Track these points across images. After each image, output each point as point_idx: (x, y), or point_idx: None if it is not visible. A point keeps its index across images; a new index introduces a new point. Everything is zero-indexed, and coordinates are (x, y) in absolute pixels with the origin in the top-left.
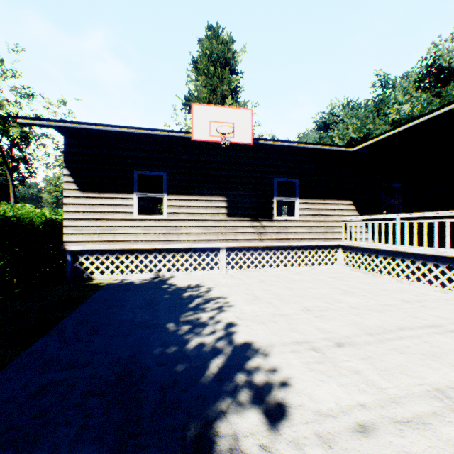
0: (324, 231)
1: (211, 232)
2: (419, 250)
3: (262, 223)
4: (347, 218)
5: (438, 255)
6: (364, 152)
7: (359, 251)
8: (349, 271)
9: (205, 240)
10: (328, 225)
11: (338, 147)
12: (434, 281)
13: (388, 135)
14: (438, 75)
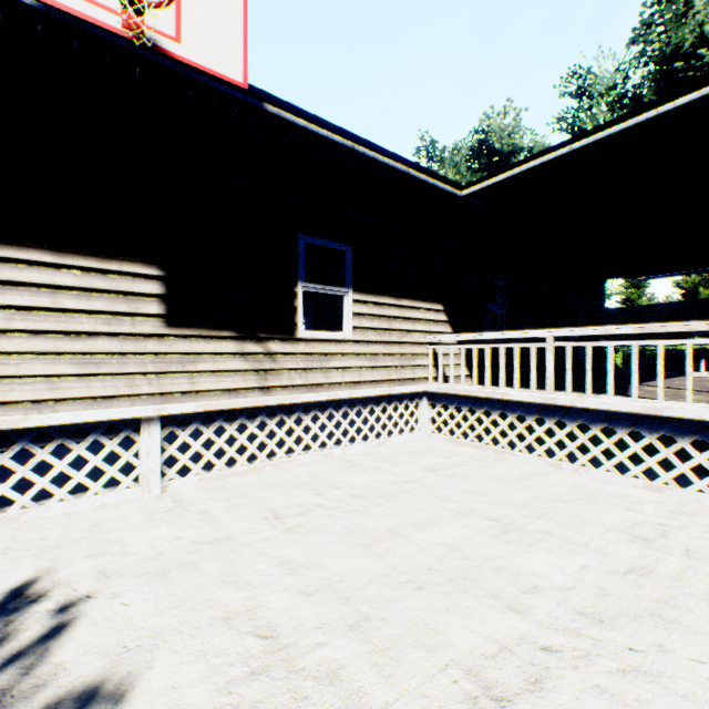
0: (399, 364)
1: (106, 372)
2: (606, 403)
3: (268, 345)
4: (441, 338)
5: (641, 412)
6: (476, 206)
7: (465, 404)
8: (446, 444)
9: (83, 398)
10: (405, 352)
11: (439, 182)
12: (631, 467)
13: (545, 161)
14: (489, 157)
